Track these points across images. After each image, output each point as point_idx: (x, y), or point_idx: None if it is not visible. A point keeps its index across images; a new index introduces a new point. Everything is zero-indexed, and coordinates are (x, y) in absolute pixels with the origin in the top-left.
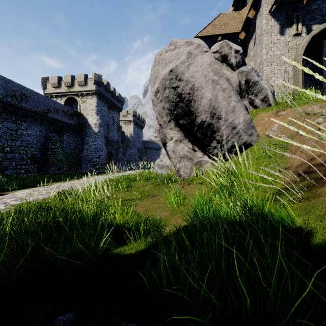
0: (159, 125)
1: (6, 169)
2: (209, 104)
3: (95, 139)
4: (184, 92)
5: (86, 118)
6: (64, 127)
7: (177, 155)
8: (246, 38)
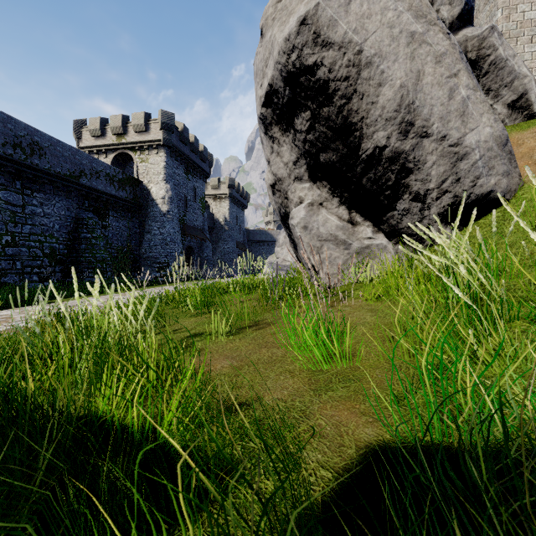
0: (273, 174)
1: (5, 275)
2: (399, 100)
3: (163, 225)
4: (335, 77)
5: (147, 188)
6: (109, 203)
7: (313, 236)
8: None
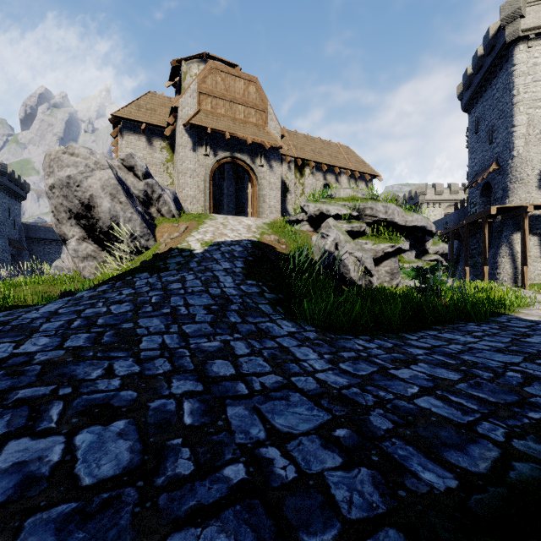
0: (56, 219)
1: None
2: (109, 212)
3: None
4: (84, 198)
5: None
6: None
7: (80, 255)
8: (174, 134)
